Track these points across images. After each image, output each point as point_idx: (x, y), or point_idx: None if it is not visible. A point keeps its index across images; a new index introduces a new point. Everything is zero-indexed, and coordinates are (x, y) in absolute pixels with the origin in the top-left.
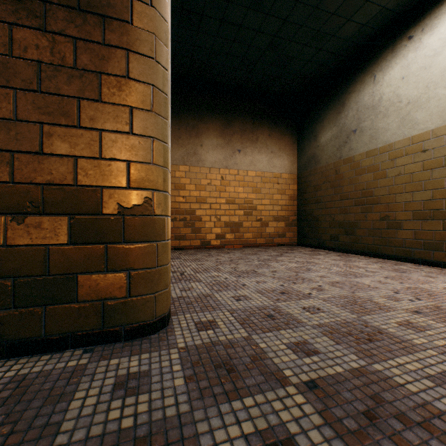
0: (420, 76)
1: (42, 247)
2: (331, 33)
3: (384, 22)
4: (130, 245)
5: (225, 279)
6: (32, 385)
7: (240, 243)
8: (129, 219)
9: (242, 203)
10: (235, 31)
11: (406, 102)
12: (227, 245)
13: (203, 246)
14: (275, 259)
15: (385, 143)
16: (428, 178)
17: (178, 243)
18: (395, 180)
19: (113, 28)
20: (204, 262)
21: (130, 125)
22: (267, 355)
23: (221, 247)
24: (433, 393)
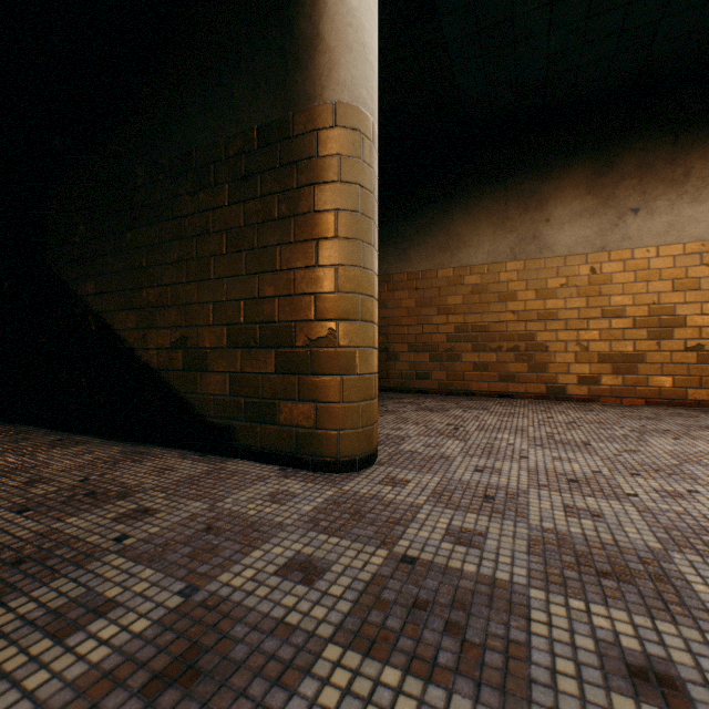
0: None
1: (259, 375)
2: None
3: None
4: (316, 377)
5: (507, 445)
6: (237, 477)
7: (638, 396)
8: (315, 352)
9: (643, 315)
10: (584, 2)
11: None
12: (604, 397)
13: (549, 395)
14: (683, 433)
15: None
16: None
17: (504, 387)
18: None
19: (303, 169)
20: (515, 419)
21: (316, 258)
22: (410, 524)
23: (590, 399)
24: (565, 650)
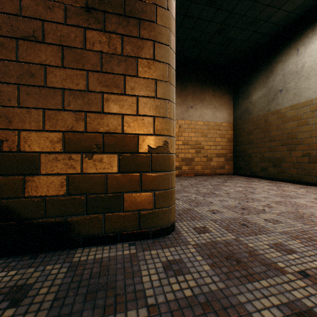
0: None
1: (103, 175)
2: (264, 19)
3: (306, 9)
4: (155, 174)
5: (195, 198)
6: (109, 265)
7: (192, 173)
8: (155, 156)
9: (194, 144)
10: (193, 22)
11: None
12: (183, 174)
13: None
14: (223, 184)
15: (306, 99)
16: None
17: None
18: (315, 127)
19: (145, 26)
20: None
21: (155, 92)
22: (258, 252)
23: (179, 175)
24: None
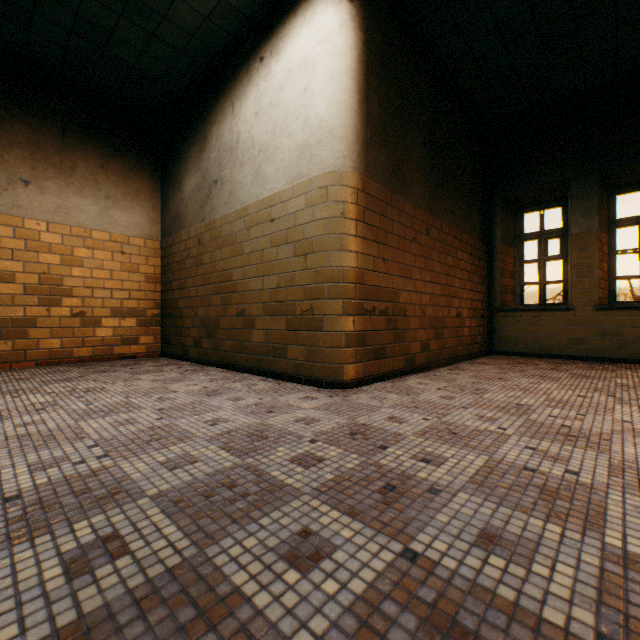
0: (270, 115)
1: None
2: (158, 9)
3: (236, 26)
4: None
5: None
6: None
7: (30, 358)
8: None
9: (36, 283)
10: None
11: (259, 149)
12: None
13: None
14: (35, 389)
15: (242, 205)
16: (276, 258)
17: None
18: (250, 259)
19: None
20: None
21: None
22: None
23: None
24: None
